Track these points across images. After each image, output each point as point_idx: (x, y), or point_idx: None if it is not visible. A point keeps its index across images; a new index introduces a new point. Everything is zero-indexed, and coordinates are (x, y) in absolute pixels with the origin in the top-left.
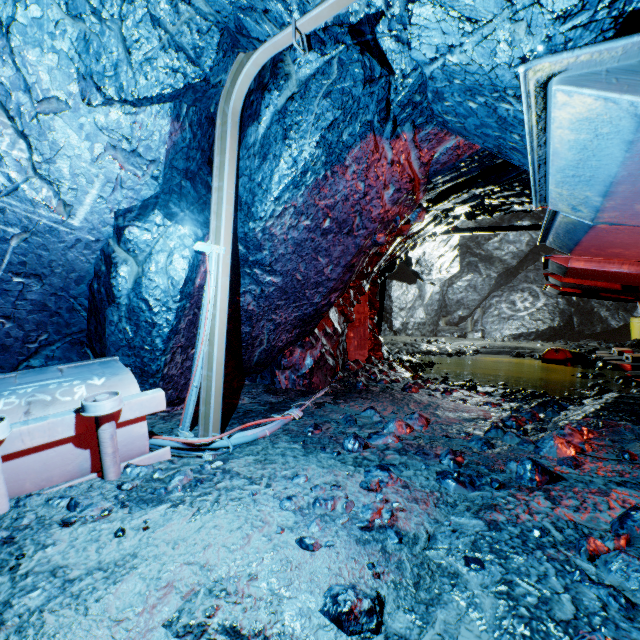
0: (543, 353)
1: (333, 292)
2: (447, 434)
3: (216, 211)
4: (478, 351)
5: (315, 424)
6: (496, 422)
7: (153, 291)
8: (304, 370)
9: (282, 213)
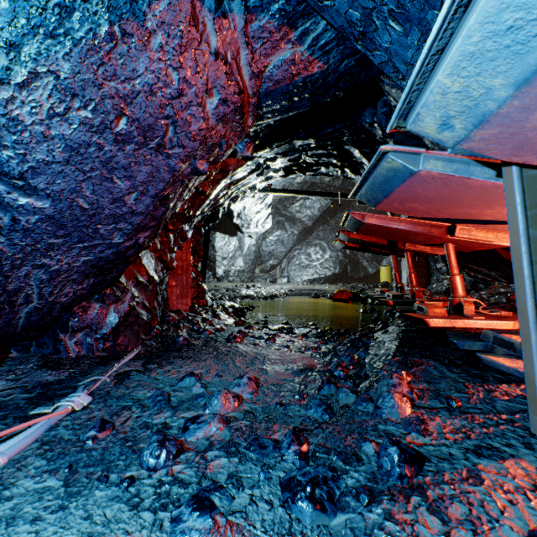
0: (334, 294)
1: (141, 230)
2: (281, 401)
3: None
4: (287, 294)
5: (102, 421)
6: (323, 371)
7: None
8: (105, 330)
9: (30, 81)
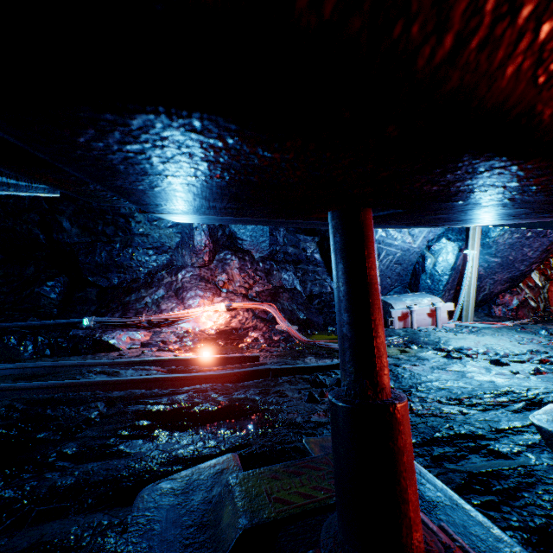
0: None
1: (533, 264)
2: None
3: (471, 237)
4: None
5: (521, 327)
6: None
7: (440, 268)
8: (511, 306)
9: (503, 234)
